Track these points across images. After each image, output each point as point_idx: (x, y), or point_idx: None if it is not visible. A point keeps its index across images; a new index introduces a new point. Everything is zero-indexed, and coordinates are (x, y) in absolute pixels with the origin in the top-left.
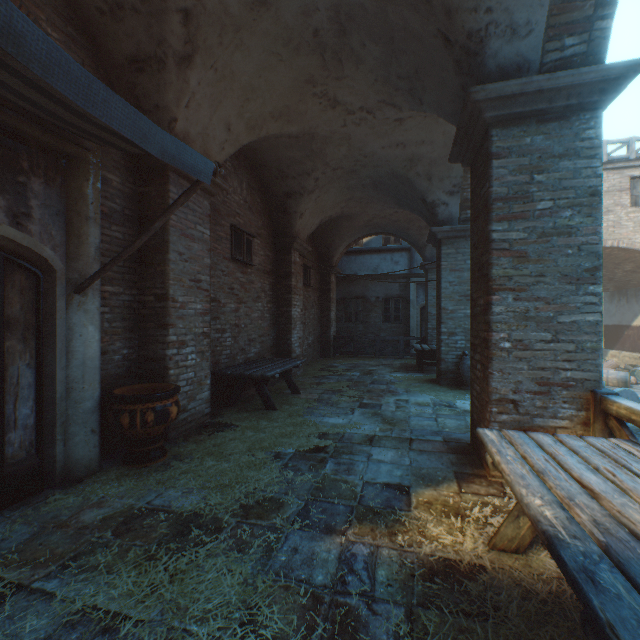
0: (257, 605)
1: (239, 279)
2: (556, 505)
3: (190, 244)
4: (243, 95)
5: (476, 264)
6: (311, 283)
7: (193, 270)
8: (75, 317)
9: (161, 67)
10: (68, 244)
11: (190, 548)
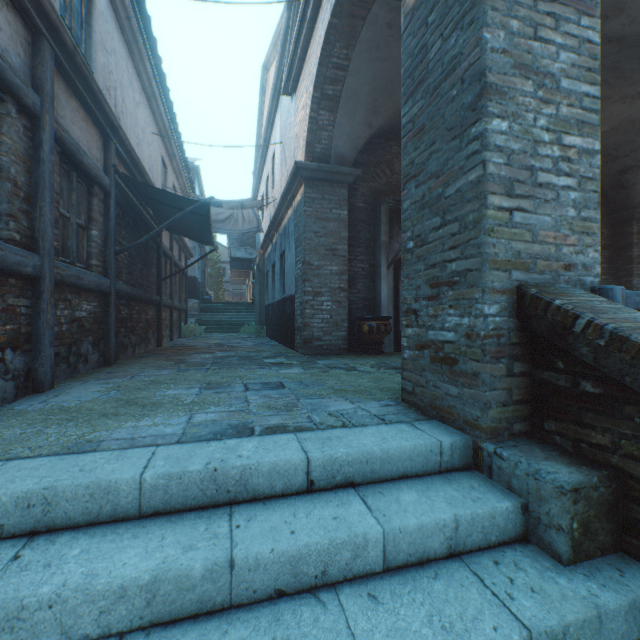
0: None
1: None
2: None
3: None
4: None
5: None
6: None
7: None
8: None
9: None
10: None
11: None
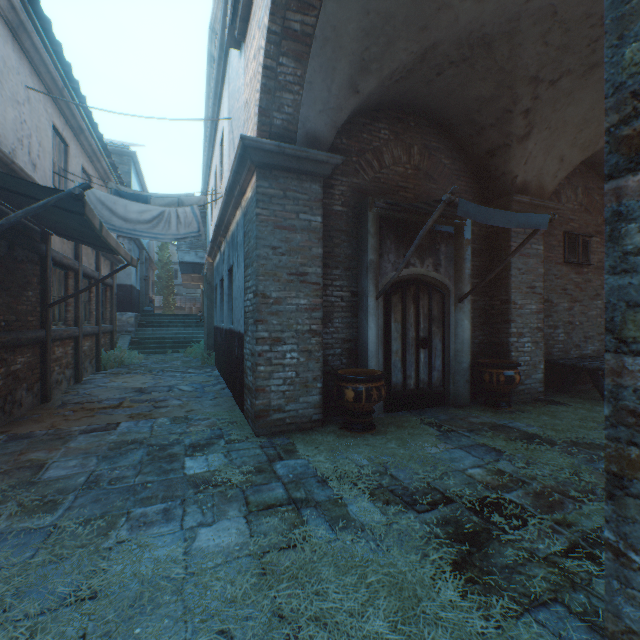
0: (579, 471)
1: (572, 280)
2: None
3: (526, 261)
4: (575, 130)
5: None
6: None
7: (528, 280)
8: (458, 315)
9: (506, 149)
10: (454, 275)
11: (534, 444)
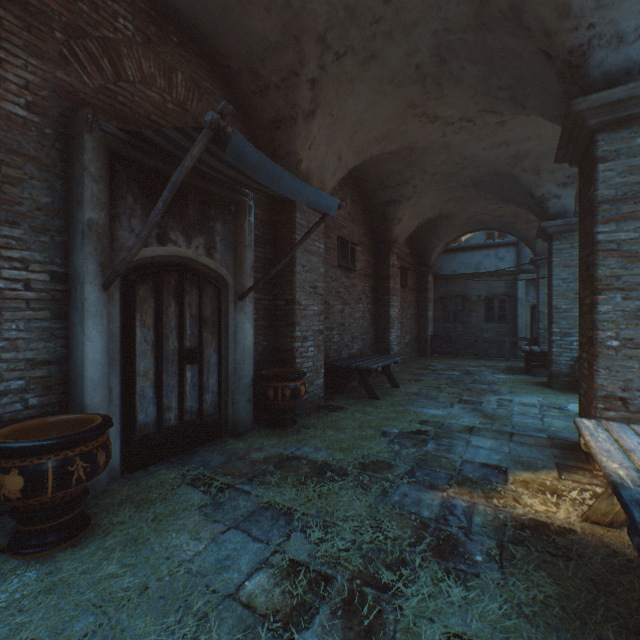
0: (380, 519)
1: (344, 283)
2: (632, 469)
3: (310, 258)
4: (352, 129)
5: (583, 264)
6: (408, 284)
7: (312, 279)
8: (239, 317)
9: (292, 124)
10: (234, 265)
11: (327, 482)
